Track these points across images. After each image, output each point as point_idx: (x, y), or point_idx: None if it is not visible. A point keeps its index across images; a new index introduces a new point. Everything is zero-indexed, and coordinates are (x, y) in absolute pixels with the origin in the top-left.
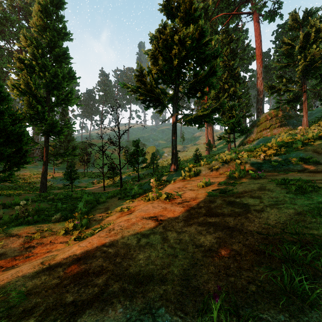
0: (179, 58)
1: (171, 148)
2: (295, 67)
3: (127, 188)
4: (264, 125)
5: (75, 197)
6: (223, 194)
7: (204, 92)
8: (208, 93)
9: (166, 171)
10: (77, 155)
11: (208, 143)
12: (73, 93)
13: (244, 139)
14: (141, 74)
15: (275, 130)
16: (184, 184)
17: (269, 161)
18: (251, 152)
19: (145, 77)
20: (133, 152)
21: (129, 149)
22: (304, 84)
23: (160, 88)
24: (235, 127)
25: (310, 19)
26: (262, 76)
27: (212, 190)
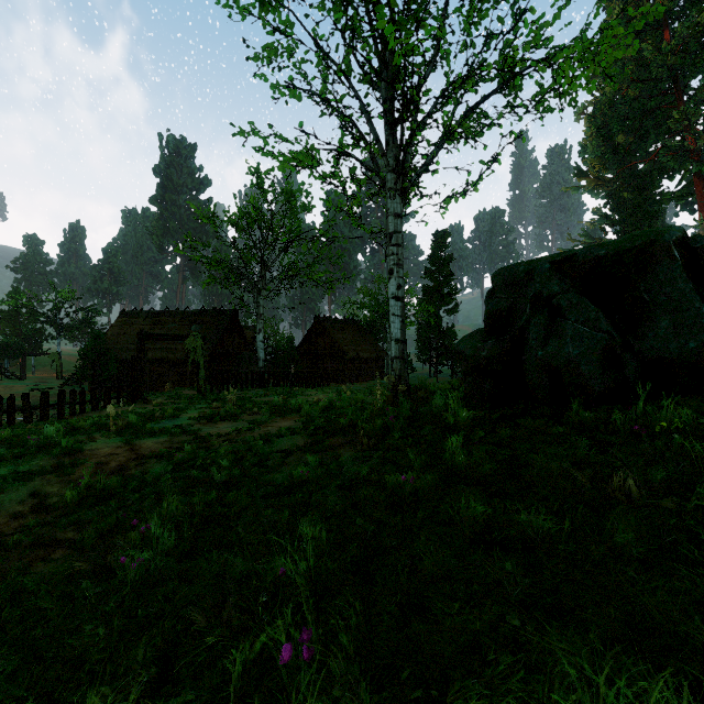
0: None
1: None
2: None
3: None
4: None
5: None
6: None
7: None
8: None
9: None
10: None
11: None
12: (458, 306)
13: None
14: None
15: None
16: None
17: None
18: None
19: None
20: None
21: None
22: None
23: None
24: None
25: None
26: None
27: None
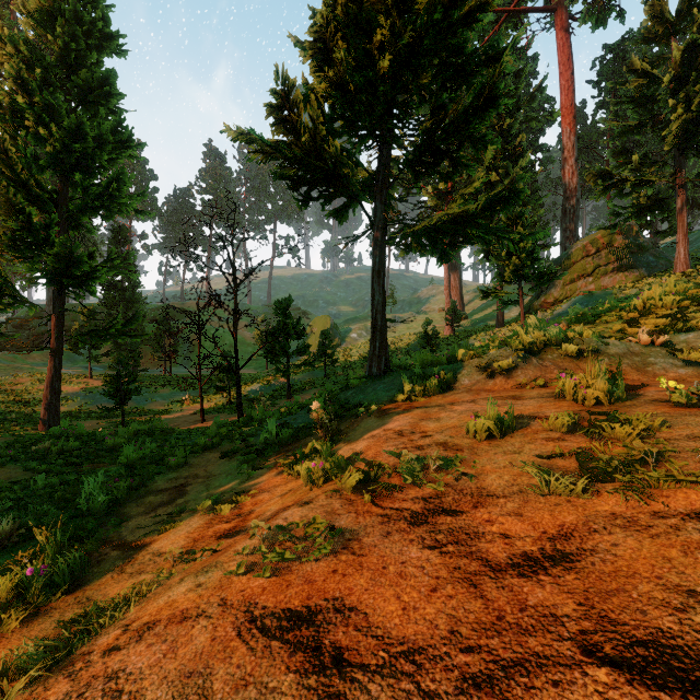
0: (394, 56)
1: (366, 320)
2: (658, 128)
3: (254, 419)
4: (580, 267)
5: (109, 448)
6: (607, 484)
7: (460, 162)
8: (470, 164)
9: (357, 377)
10: (137, 336)
11: (451, 309)
12: (126, 182)
13: (533, 300)
14: (286, 103)
15: (606, 278)
16: (417, 422)
17: (666, 347)
18: (588, 325)
19: (297, 110)
20: (275, 329)
21: (269, 323)
22: (681, 169)
23: (341, 147)
24: (524, 266)
25: (696, 14)
26: (575, 155)
27: (537, 457)
